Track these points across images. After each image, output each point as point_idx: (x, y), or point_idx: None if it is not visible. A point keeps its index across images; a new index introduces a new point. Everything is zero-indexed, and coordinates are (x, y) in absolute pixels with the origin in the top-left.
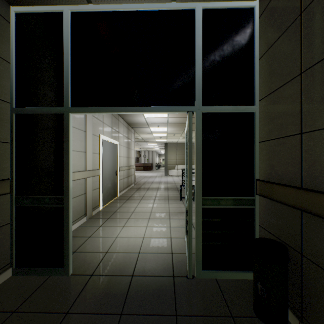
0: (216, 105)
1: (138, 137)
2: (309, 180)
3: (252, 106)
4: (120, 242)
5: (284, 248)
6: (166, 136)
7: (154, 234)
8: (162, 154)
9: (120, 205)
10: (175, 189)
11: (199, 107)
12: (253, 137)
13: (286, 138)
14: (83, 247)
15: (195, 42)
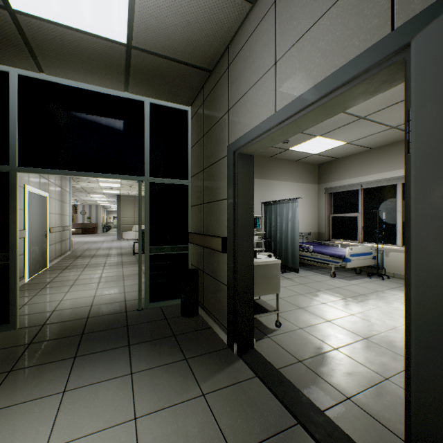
0: (161, 177)
1: (76, 185)
2: (205, 230)
3: (187, 181)
4: (67, 302)
5: (196, 270)
6: (120, 187)
7: (107, 292)
8: (113, 209)
9: (55, 275)
10: (132, 254)
11: (147, 177)
12: (188, 202)
13: (199, 205)
14: (21, 312)
15: (144, 127)
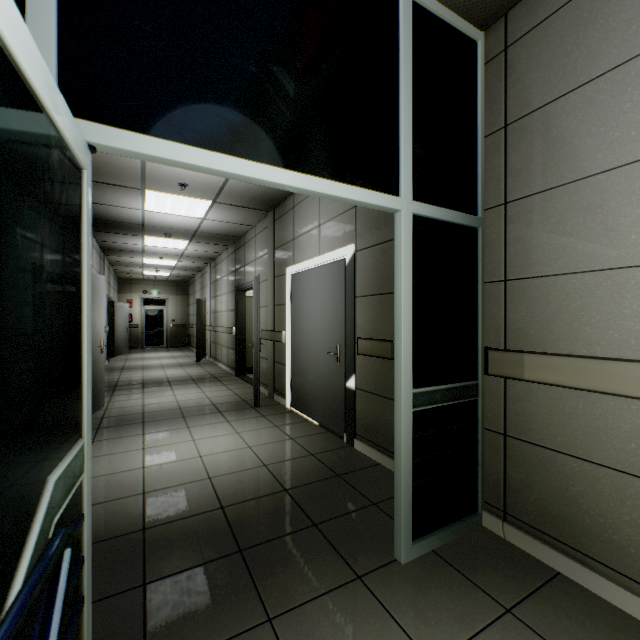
0: None
1: None
2: None
3: None
4: None
5: None
6: None
7: None
8: None
9: None
10: None
11: None
12: None
13: None
14: None
15: None
